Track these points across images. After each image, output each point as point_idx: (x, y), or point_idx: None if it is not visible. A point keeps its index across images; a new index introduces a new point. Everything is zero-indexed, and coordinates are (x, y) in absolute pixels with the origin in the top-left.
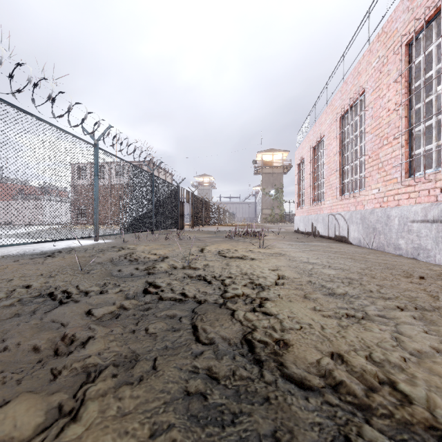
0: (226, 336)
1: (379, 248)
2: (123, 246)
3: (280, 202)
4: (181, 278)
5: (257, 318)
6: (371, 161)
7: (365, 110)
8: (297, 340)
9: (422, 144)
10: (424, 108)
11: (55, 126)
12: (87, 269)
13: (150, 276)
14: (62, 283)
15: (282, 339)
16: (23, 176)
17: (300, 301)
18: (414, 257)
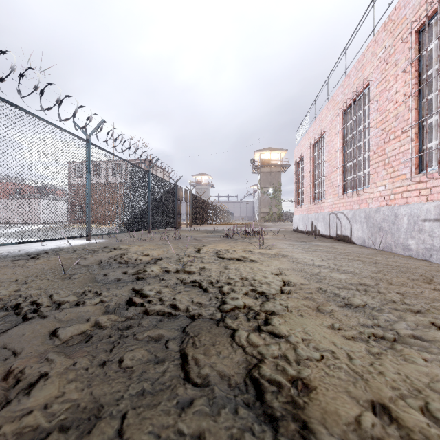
0: (224, 372)
1: (386, 249)
2: (116, 247)
3: (278, 201)
4: (173, 285)
5: (263, 342)
6: (376, 157)
7: (370, 104)
8: (320, 380)
9: (434, 137)
10: (438, 97)
11: (43, 119)
12: (69, 273)
13: (139, 282)
14: (35, 291)
15: (300, 378)
16: (6, 172)
17: (314, 316)
18: (425, 259)
